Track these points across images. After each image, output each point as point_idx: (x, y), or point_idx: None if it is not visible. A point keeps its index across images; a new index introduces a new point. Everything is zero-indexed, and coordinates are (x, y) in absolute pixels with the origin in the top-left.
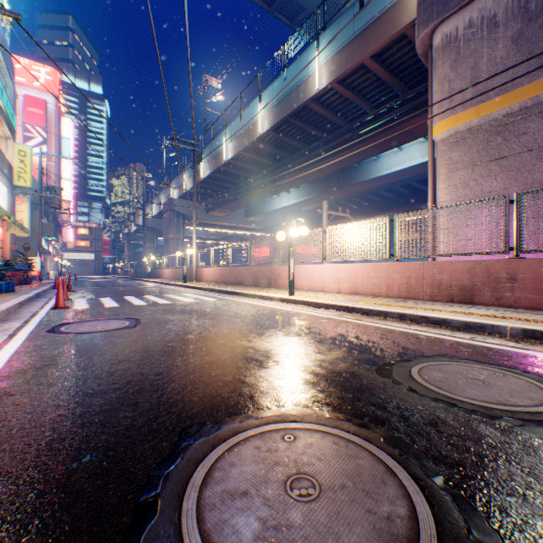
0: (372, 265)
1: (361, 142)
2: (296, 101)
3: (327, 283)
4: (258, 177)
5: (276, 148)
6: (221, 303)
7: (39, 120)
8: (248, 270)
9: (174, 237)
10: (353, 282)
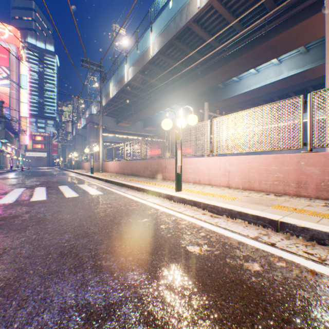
0: (274, 156)
1: (232, 59)
2: (180, 23)
3: (214, 176)
4: (151, 96)
5: (164, 70)
6: (100, 200)
7: (4, 61)
8: (139, 163)
9: (93, 140)
10: (247, 176)
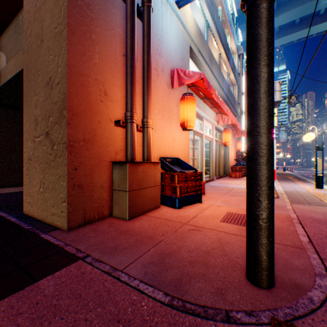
0: None
1: None
2: None
3: None
4: None
5: None
6: None
7: None
8: None
9: None
10: None
